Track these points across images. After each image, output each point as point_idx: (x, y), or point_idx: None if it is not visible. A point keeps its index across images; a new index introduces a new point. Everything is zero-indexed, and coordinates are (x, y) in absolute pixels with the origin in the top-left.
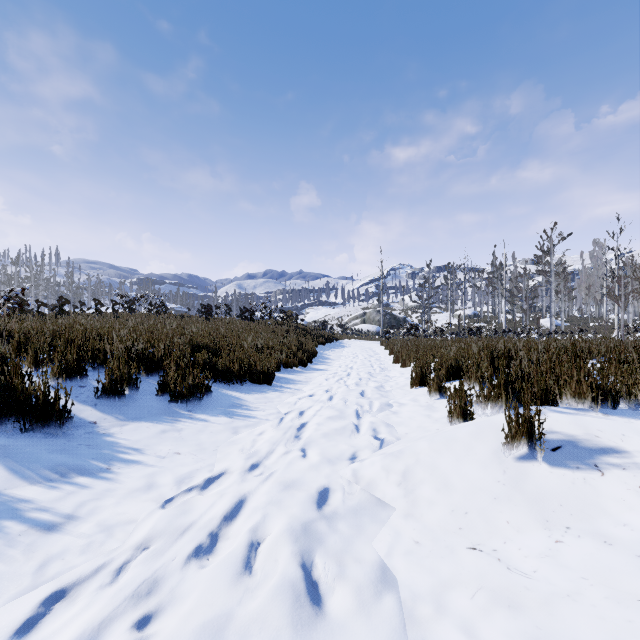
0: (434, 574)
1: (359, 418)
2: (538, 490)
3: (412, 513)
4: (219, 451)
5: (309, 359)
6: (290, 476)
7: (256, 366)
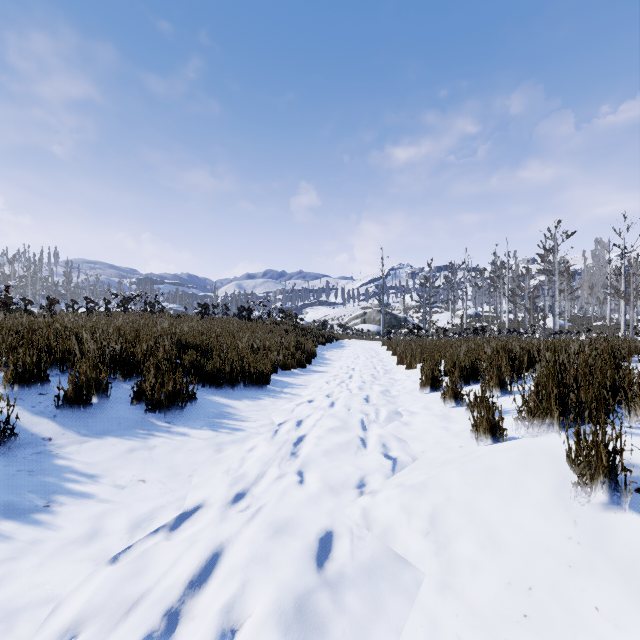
0: None
1: (365, 431)
2: (632, 554)
3: (449, 583)
4: (195, 477)
5: (308, 360)
6: (280, 518)
7: (250, 369)
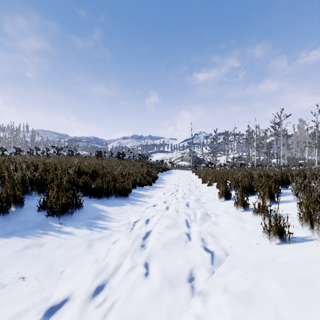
0: None
1: (189, 229)
2: None
3: None
4: (65, 273)
5: (153, 181)
6: None
7: (119, 186)
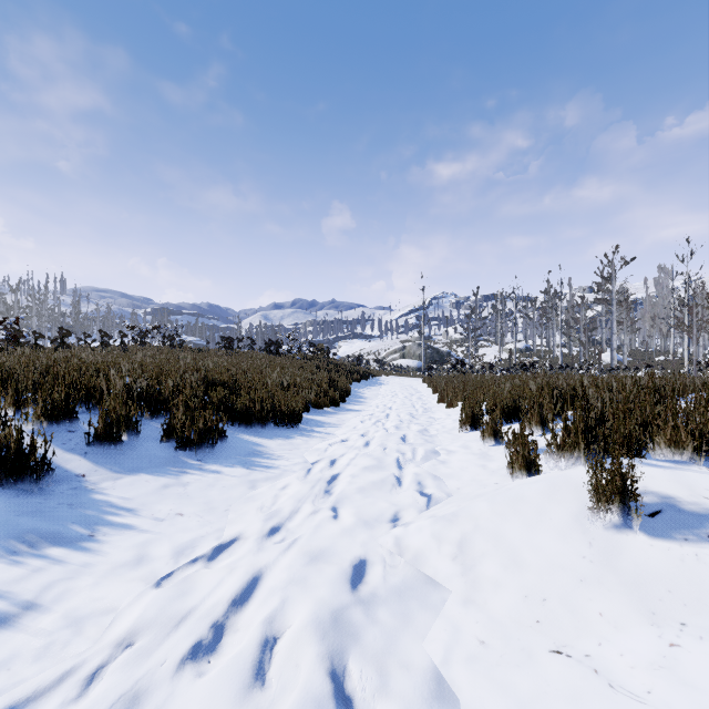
0: (509, 693)
1: (401, 469)
2: (637, 570)
3: (473, 598)
4: (231, 511)
5: (342, 398)
6: (317, 546)
7: (280, 406)
